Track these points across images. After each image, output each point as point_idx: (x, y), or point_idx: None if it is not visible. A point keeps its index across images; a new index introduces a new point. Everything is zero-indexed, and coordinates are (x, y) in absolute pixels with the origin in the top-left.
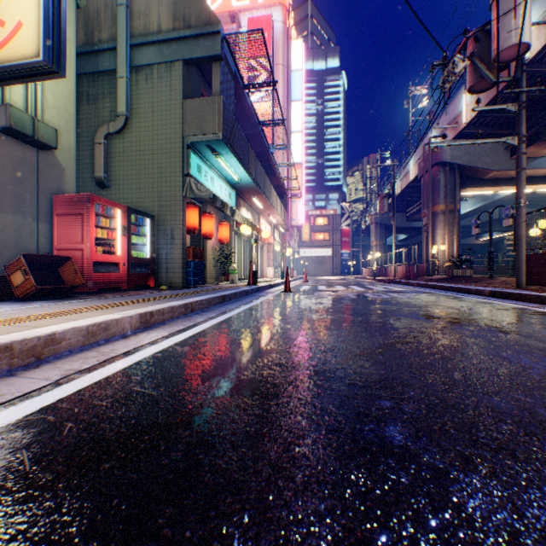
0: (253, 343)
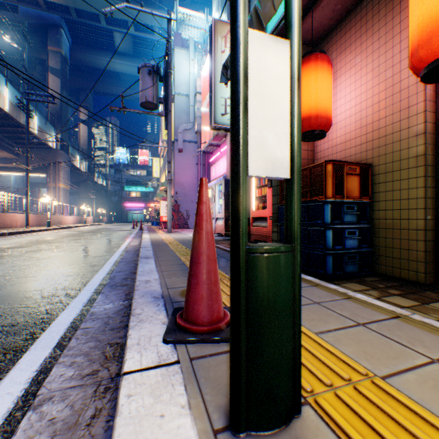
0: (99, 245)
